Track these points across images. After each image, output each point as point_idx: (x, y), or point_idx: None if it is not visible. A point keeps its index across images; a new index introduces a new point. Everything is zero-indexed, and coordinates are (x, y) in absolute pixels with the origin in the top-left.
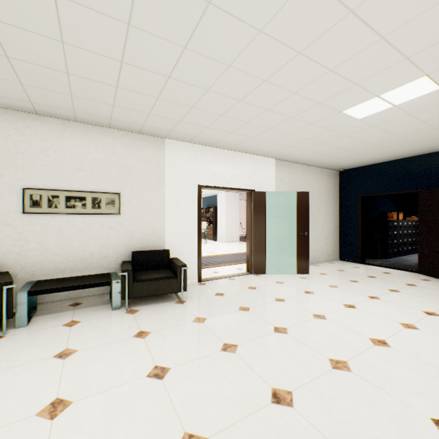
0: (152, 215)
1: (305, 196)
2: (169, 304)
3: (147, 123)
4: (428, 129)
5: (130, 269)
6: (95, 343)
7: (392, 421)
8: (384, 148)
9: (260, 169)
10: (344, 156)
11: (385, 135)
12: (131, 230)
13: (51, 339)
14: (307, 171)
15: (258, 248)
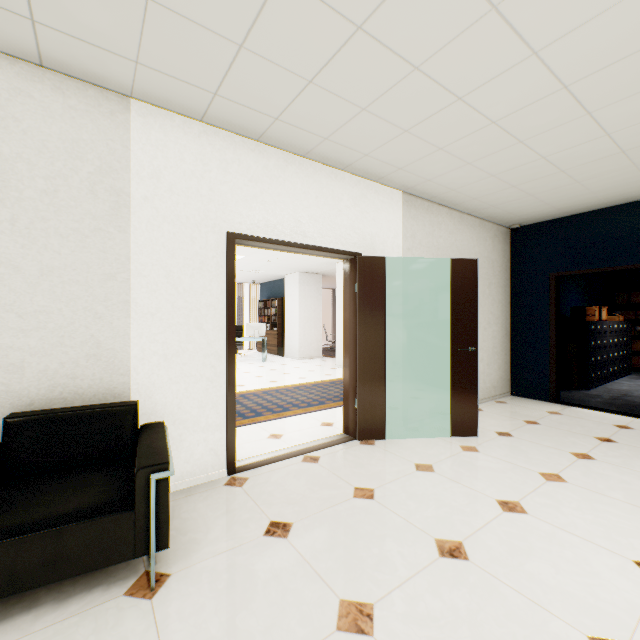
0: (90, 306)
1: (469, 269)
2: (102, 601)
3: (37, 3)
4: None
5: None
6: None
7: None
8: (637, 166)
9: (373, 209)
10: (542, 189)
11: None
12: (13, 348)
13: None
14: (459, 224)
15: (369, 383)
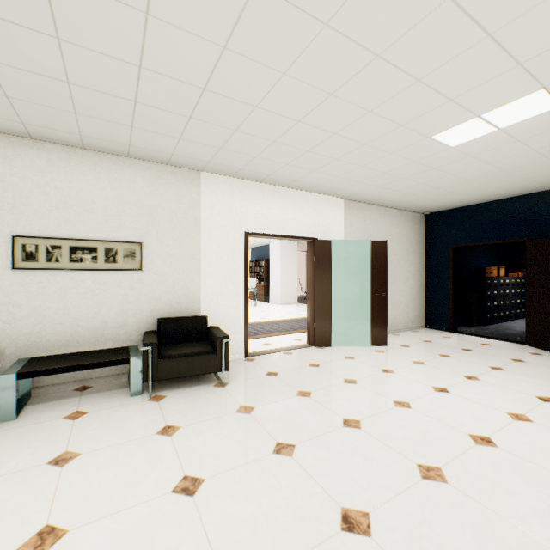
0: (185, 271)
1: (382, 246)
2: (205, 387)
3: (177, 151)
4: (541, 160)
5: (155, 343)
6: (104, 444)
7: None
8: (483, 185)
9: (325, 211)
10: (432, 195)
11: (486, 168)
12: (157, 290)
13: (47, 437)
14: (384, 215)
15: (321, 313)
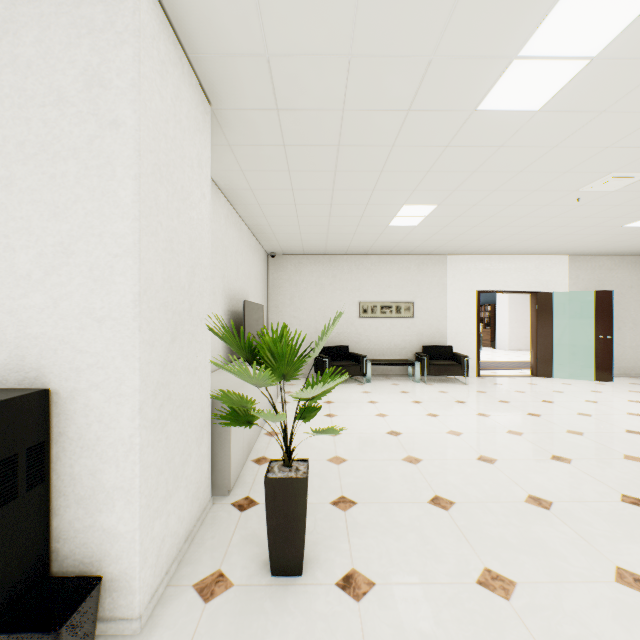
0: (436, 318)
1: (606, 296)
2: (454, 384)
3: (436, 250)
4: None
5: (427, 356)
6: (417, 391)
7: (598, 426)
8: None
9: (547, 268)
10: None
11: None
12: (421, 329)
13: (391, 387)
14: (620, 263)
15: (543, 351)
